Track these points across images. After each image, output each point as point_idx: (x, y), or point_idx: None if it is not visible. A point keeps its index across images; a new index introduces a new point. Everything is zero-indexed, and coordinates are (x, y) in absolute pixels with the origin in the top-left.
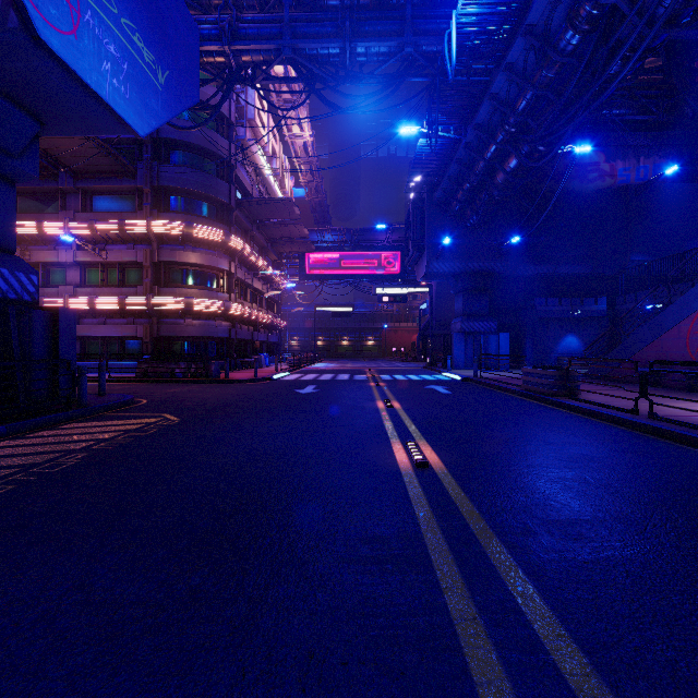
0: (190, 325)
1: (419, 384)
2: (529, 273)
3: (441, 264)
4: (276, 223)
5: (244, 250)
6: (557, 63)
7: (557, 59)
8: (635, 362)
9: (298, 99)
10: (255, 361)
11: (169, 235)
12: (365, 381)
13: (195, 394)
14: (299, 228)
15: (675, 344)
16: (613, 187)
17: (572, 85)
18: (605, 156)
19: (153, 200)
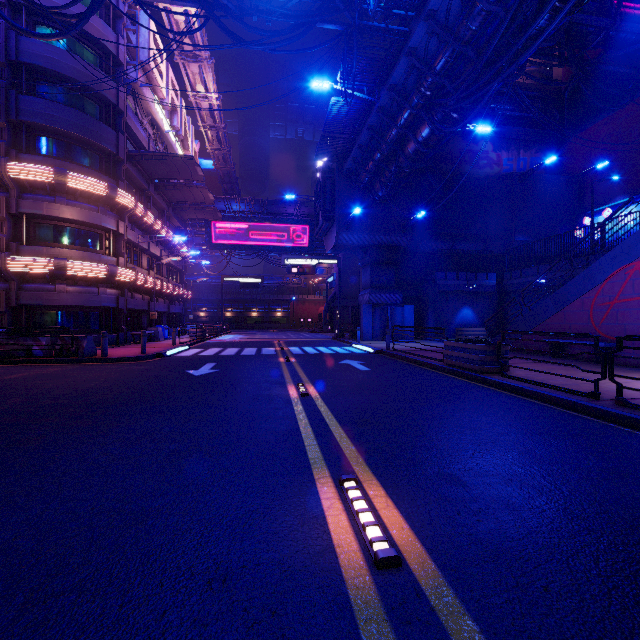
0: (63, 292)
1: (332, 358)
2: (430, 248)
3: (350, 235)
4: (177, 184)
5: (136, 209)
6: (482, 13)
7: (484, 6)
8: (595, 337)
9: (202, 55)
10: (143, 335)
11: (33, 181)
12: (274, 355)
13: (42, 381)
14: (203, 192)
15: (579, 315)
16: (499, 174)
17: (497, 38)
18: (493, 146)
19: (10, 137)
